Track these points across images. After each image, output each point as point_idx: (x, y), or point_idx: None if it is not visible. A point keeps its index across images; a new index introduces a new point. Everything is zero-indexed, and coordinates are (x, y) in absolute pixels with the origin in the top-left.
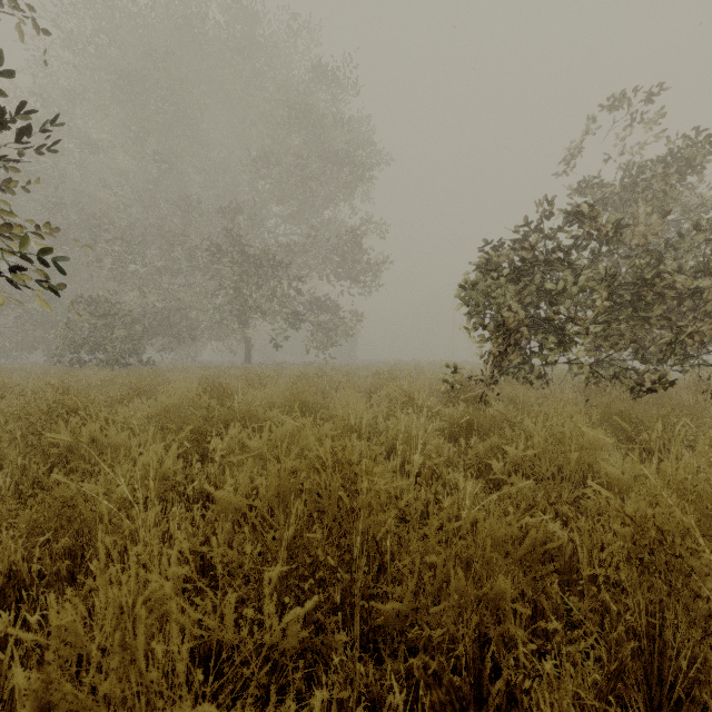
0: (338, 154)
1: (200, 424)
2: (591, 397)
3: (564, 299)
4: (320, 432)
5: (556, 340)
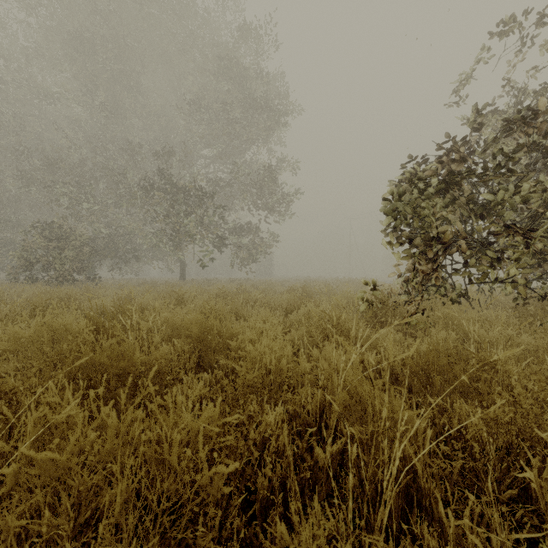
0: (257, 100)
1: (3, 389)
2: (543, 321)
3: (502, 211)
4: (199, 420)
5: (494, 256)
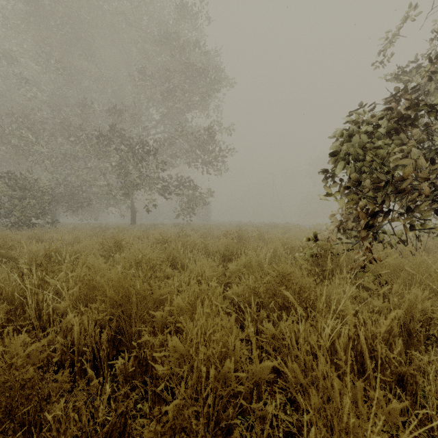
0: (197, 68)
1: None
2: None
3: None
4: None
5: None
